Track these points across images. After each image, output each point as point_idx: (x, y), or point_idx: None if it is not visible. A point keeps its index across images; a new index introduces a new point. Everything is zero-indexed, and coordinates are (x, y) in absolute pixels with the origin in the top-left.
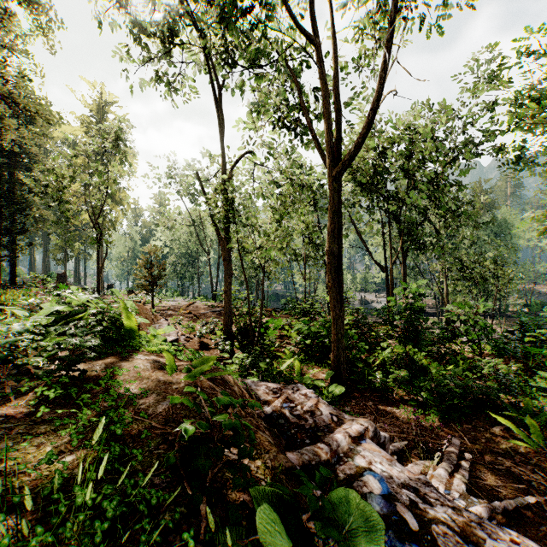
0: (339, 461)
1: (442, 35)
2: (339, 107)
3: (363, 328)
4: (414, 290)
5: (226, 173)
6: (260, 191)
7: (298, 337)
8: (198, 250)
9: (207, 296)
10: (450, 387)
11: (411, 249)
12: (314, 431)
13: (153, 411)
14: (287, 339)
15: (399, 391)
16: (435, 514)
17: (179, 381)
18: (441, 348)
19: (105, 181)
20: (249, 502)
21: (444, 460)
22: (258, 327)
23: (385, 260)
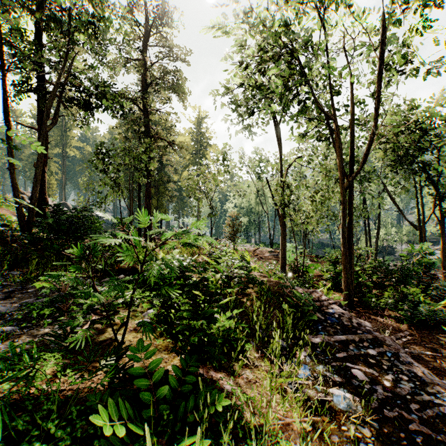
0: (323, 306)
1: (435, 75)
2: (352, 139)
3: (380, 274)
4: (417, 250)
5: (282, 176)
6: (304, 183)
7: (328, 275)
8: (259, 210)
9: (265, 243)
10: (420, 311)
11: (445, 212)
12: (317, 301)
13: (269, 284)
14: (323, 277)
15: (391, 312)
16: (344, 316)
17: (273, 280)
18: (443, 293)
19: (216, 183)
20: (294, 302)
21: (392, 336)
22: (302, 267)
23: (418, 220)
